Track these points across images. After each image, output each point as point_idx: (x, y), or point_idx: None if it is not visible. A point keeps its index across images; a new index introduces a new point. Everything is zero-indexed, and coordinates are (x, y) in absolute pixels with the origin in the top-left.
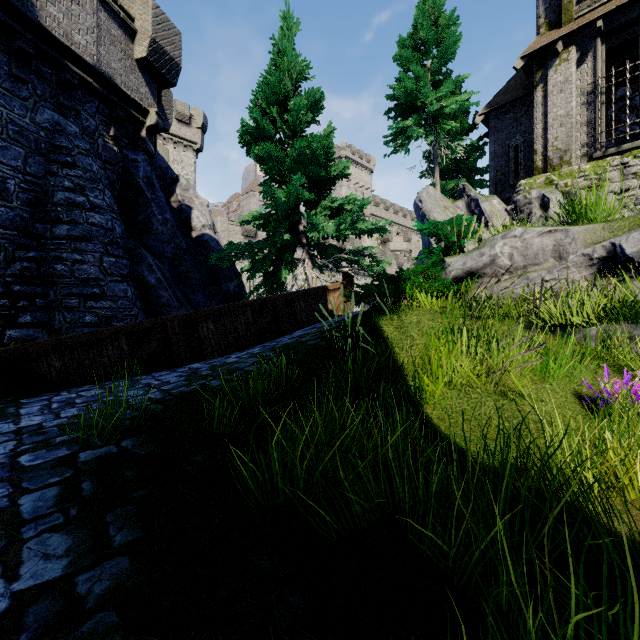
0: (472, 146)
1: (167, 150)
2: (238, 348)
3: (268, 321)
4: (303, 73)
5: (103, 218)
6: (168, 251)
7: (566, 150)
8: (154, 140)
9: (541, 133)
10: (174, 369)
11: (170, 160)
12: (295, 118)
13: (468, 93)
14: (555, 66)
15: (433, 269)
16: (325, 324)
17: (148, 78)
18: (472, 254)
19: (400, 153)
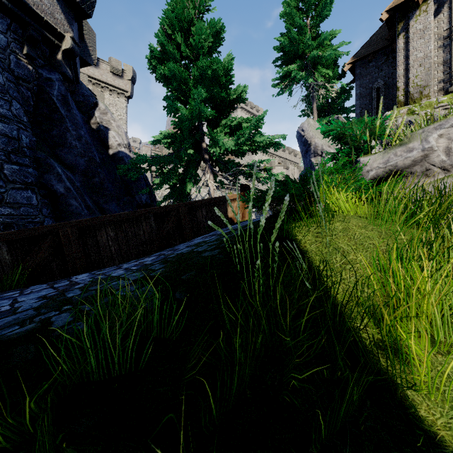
0: (341, 90)
1: (103, 95)
2: (140, 254)
3: (171, 228)
4: (205, 5)
5: (7, 127)
6: (81, 163)
7: (425, 86)
8: (74, 68)
9: (403, 73)
10: (57, 281)
11: (107, 104)
12: (197, 42)
13: (341, 44)
14: (415, 17)
15: (343, 171)
16: (223, 233)
17: (64, 6)
18: (395, 150)
19: (286, 92)
